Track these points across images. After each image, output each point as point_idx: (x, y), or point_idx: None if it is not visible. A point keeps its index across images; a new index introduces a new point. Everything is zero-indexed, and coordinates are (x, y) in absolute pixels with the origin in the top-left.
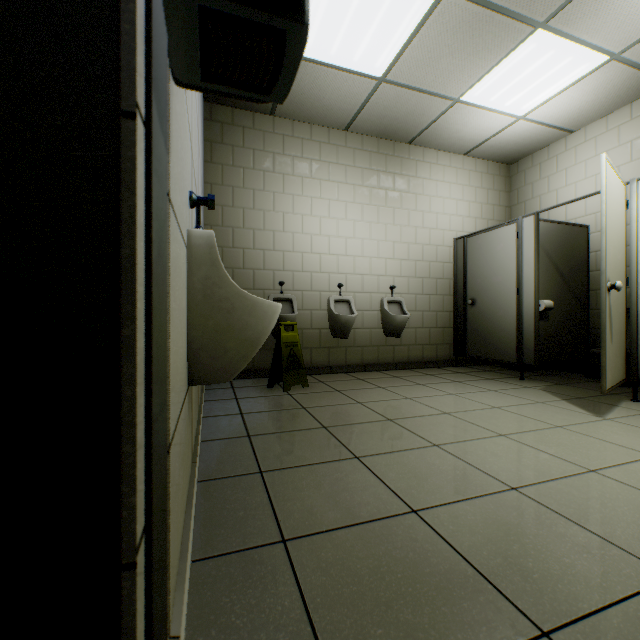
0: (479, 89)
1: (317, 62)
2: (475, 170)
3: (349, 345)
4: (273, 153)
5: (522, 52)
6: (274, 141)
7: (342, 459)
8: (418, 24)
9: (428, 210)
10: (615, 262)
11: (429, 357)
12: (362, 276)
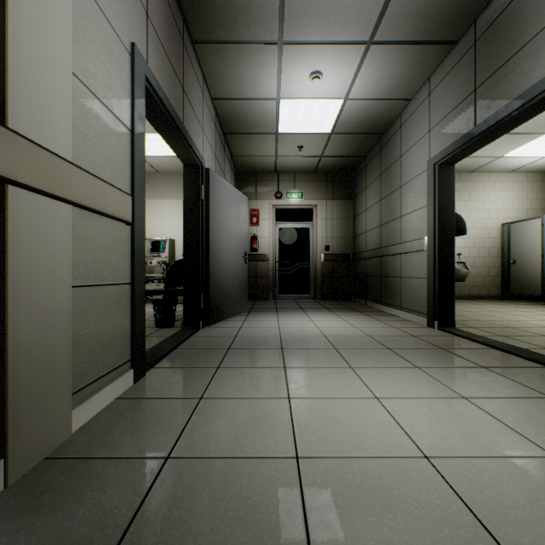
0: (514, 152)
1: None
2: (517, 180)
3: None
4: None
5: (538, 140)
6: None
7: None
8: None
9: (482, 208)
10: None
11: (483, 294)
12: None
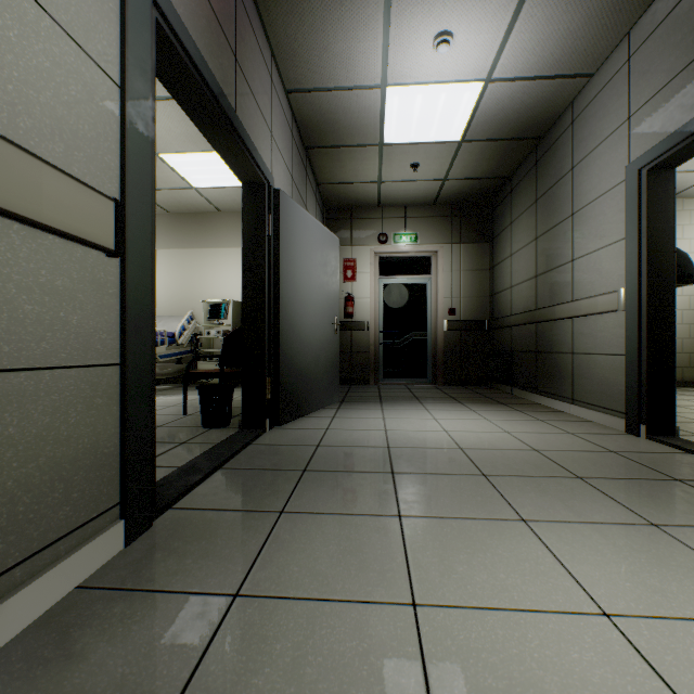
0: None
1: None
2: None
3: None
4: None
5: None
6: None
7: None
8: None
9: (687, 251)
10: None
11: (688, 378)
12: None
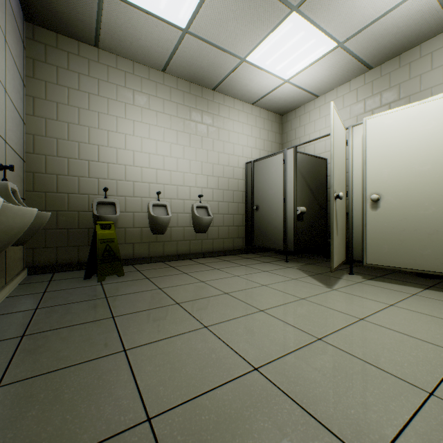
0: (258, 53)
1: (129, 3)
2: (260, 116)
3: (166, 240)
4: (98, 79)
5: (284, 28)
6: (99, 69)
7: (108, 355)
8: None
9: (227, 141)
10: (340, 180)
11: (228, 247)
12: (177, 186)
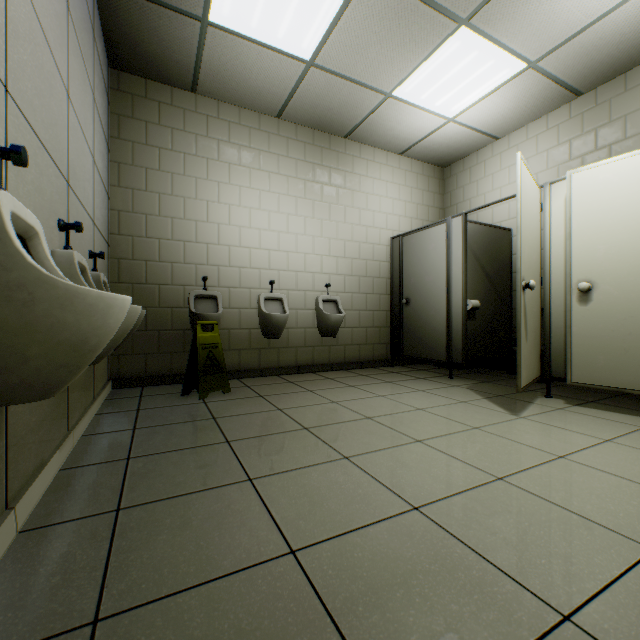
0: (410, 85)
1: (238, 34)
2: (411, 170)
3: (282, 346)
4: (195, 134)
5: (448, 49)
6: (197, 121)
7: (231, 483)
8: (343, 4)
9: (365, 207)
10: (530, 262)
11: (366, 357)
12: (296, 273)
